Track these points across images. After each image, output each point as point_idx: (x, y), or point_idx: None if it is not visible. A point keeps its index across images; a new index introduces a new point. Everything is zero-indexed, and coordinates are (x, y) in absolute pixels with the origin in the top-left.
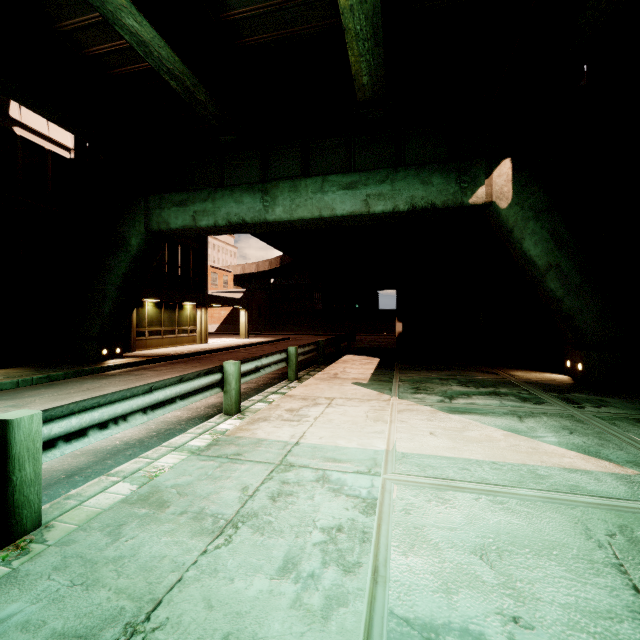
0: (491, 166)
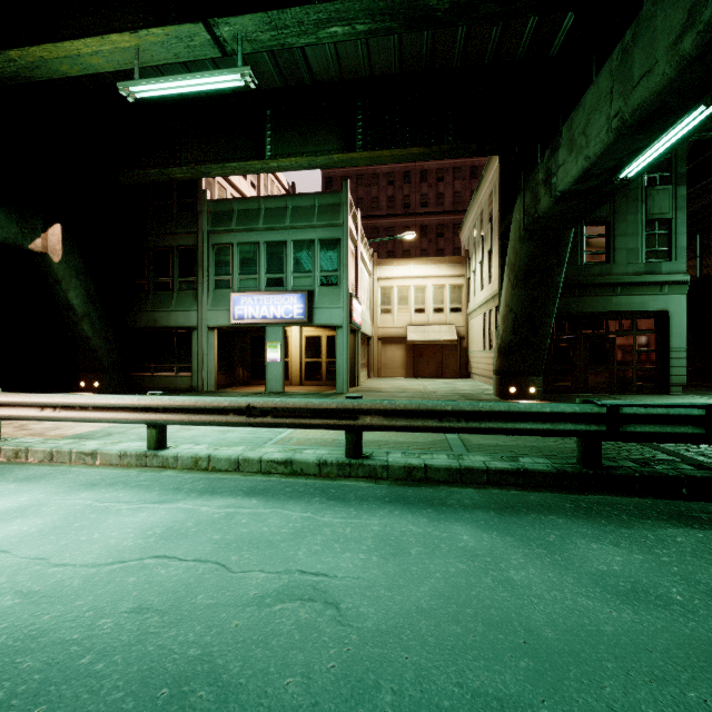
0: (48, 224)
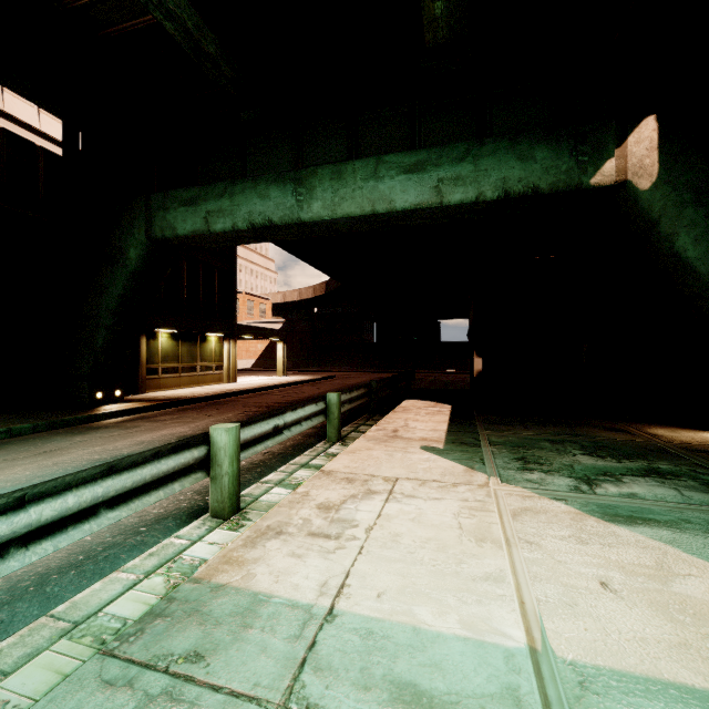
0: (625, 128)
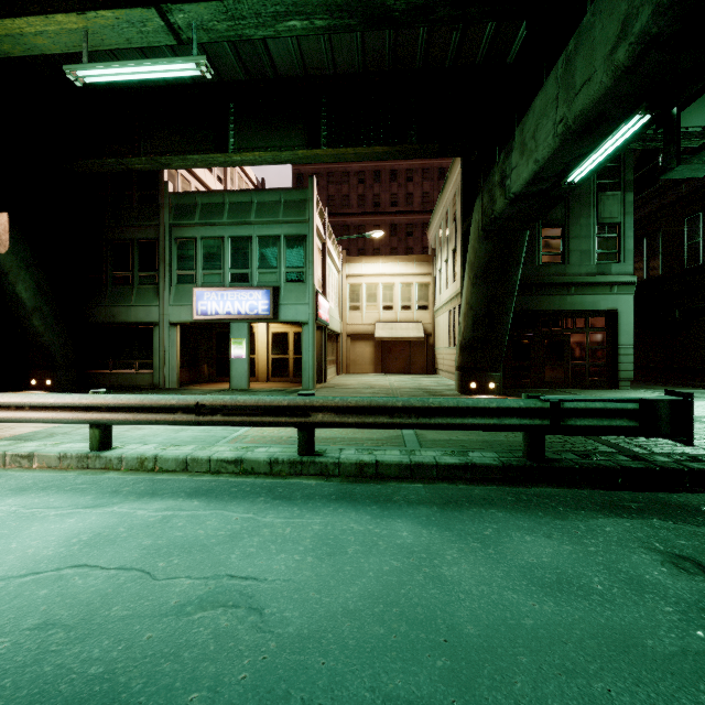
0: None
